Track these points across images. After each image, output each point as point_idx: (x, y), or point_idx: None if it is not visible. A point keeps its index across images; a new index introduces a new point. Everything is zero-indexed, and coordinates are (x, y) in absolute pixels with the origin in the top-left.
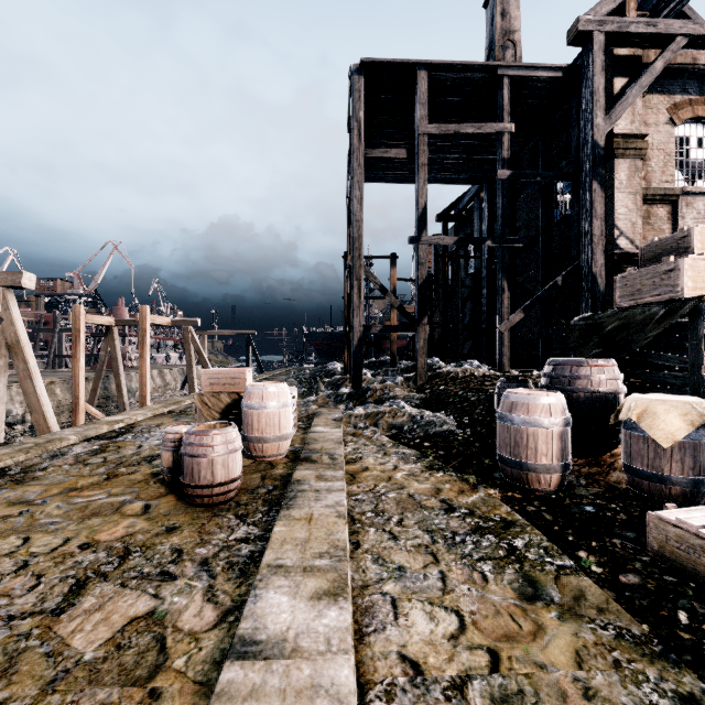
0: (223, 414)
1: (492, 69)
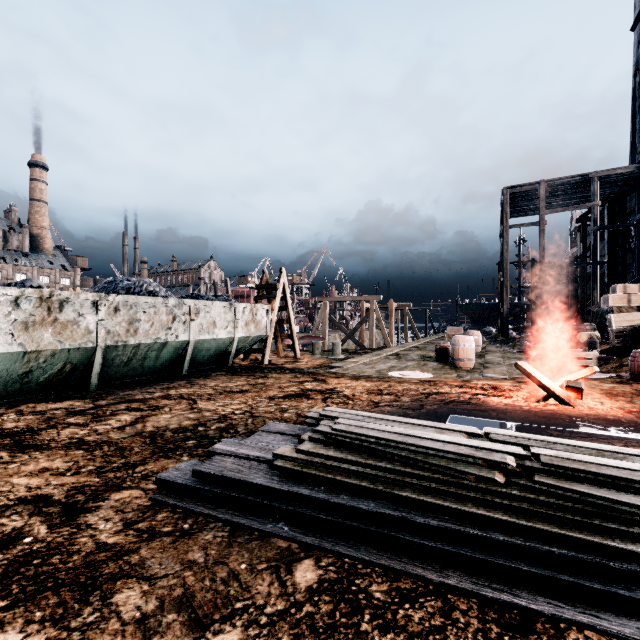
0: None
1: (586, 175)
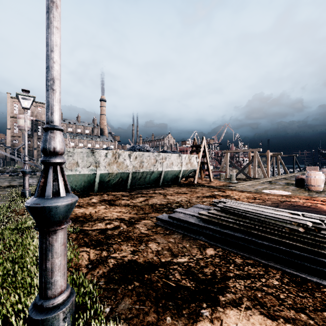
0: None
1: None
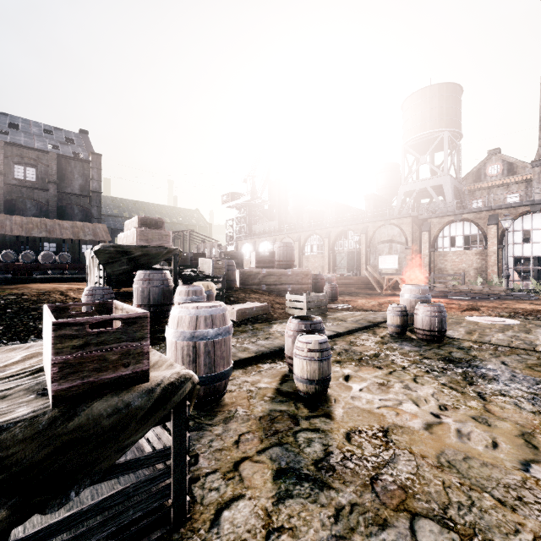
0: None
1: None
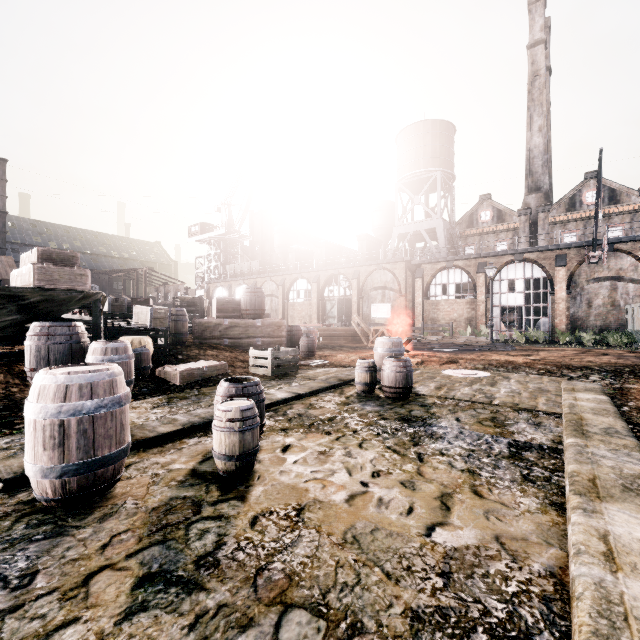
0: None
1: None
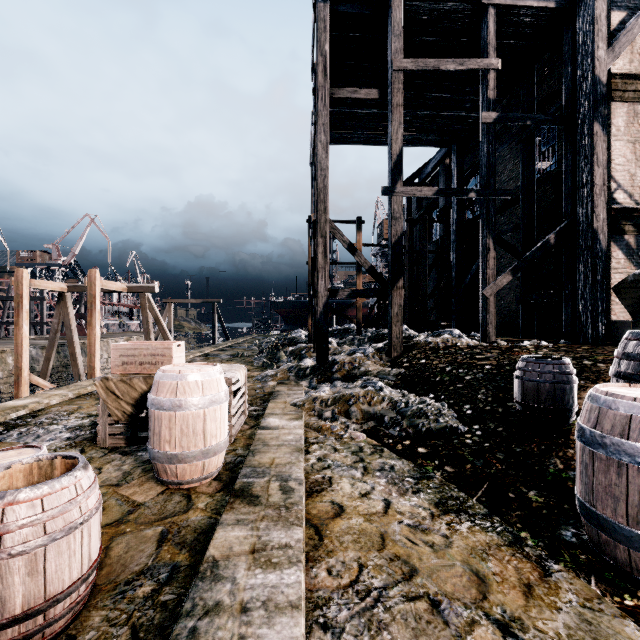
0: (136, 406)
1: None
